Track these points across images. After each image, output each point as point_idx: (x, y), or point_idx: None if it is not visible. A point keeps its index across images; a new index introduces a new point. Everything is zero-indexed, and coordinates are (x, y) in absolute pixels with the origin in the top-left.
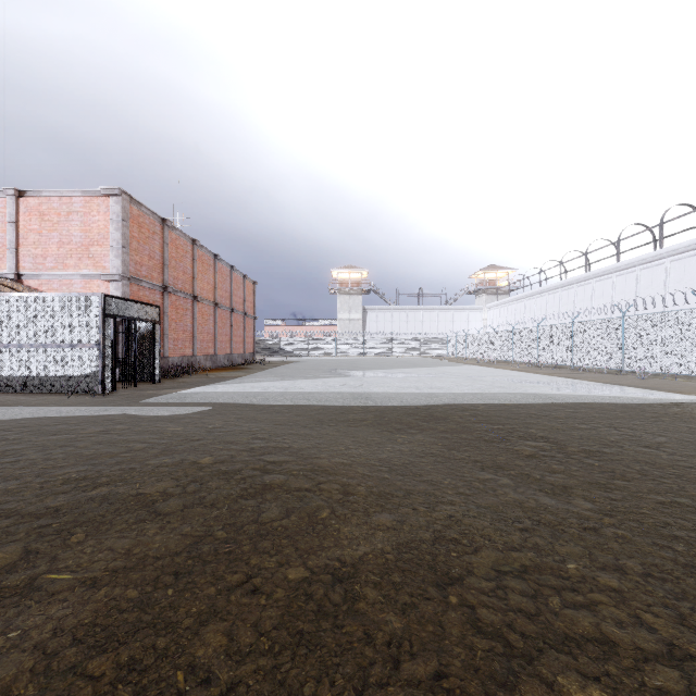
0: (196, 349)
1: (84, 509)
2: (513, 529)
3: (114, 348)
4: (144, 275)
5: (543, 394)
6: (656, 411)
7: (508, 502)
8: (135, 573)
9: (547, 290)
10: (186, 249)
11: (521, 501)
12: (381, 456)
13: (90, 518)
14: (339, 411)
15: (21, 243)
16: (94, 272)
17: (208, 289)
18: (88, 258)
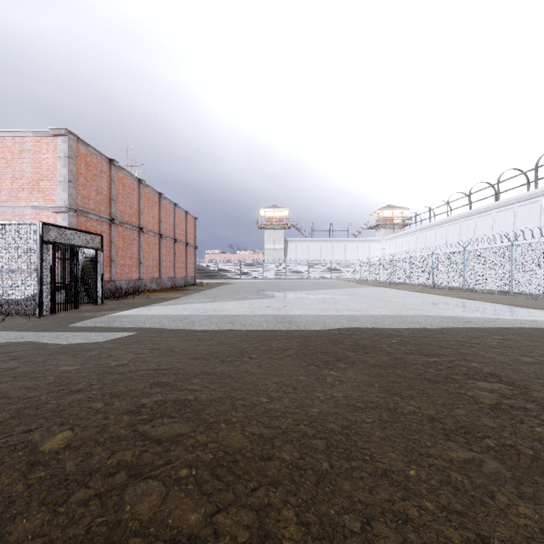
0: (142, 273)
1: None
2: None
3: (53, 273)
4: (91, 208)
5: (458, 317)
6: None
7: (534, 535)
8: None
9: (436, 225)
10: (133, 187)
11: None
12: (311, 411)
13: None
14: (263, 337)
15: None
16: (43, 204)
17: (153, 222)
18: (38, 191)
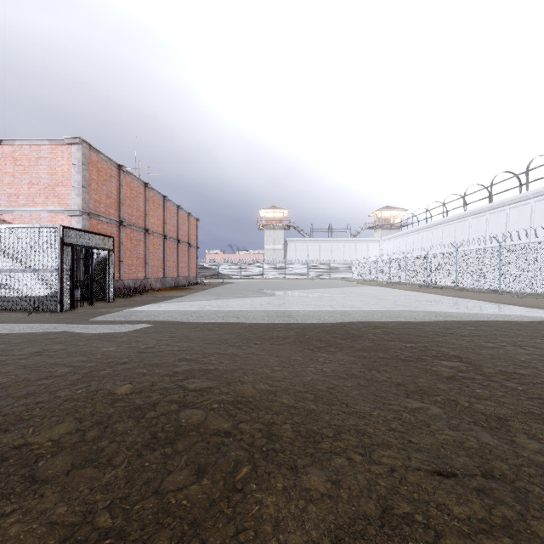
0: (147, 273)
1: None
2: (468, 487)
3: (72, 272)
4: (102, 211)
5: (441, 312)
6: None
7: (448, 442)
8: None
9: (432, 226)
10: (139, 191)
11: (461, 440)
12: (305, 379)
13: None
14: (265, 329)
15: None
16: (58, 208)
17: (158, 224)
18: (54, 196)
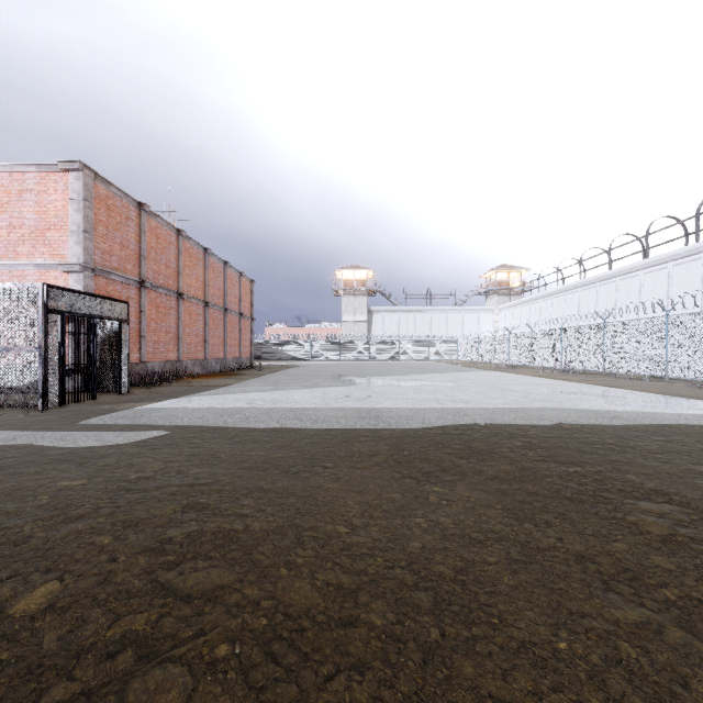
0: (181, 353)
1: None
2: None
3: (62, 352)
4: (114, 267)
5: (602, 411)
6: None
7: None
8: None
9: (565, 290)
10: (169, 240)
11: None
12: (410, 547)
13: None
14: (340, 438)
15: None
16: (50, 261)
17: (196, 286)
18: (44, 245)
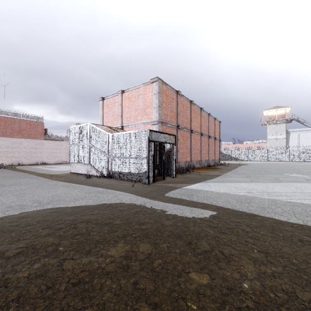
0: (192, 158)
1: None
2: None
3: (154, 159)
4: (168, 120)
5: None
6: None
7: None
8: None
9: None
10: (187, 106)
11: None
12: None
13: None
14: None
15: (123, 112)
16: (147, 121)
17: (197, 126)
18: (145, 115)
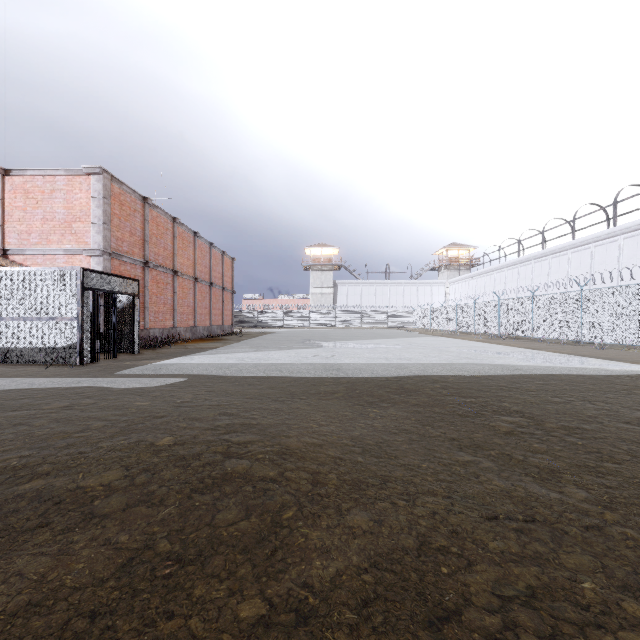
0: (176, 321)
1: (7, 511)
2: (507, 528)
3: (93, 320)
4: (125, 251)
5: (510, 365)
6: (625, 383)
7: (494, 492)
8: (38, 616)
9: (506, 266)
10: (167, 226)
11: (508, 490)
12: (353, 433)
13: (11, 524)
14: (311, 383)
15: (6, 219)
16: (76, 247)
17: (188, 265)
18: (71, 234)
